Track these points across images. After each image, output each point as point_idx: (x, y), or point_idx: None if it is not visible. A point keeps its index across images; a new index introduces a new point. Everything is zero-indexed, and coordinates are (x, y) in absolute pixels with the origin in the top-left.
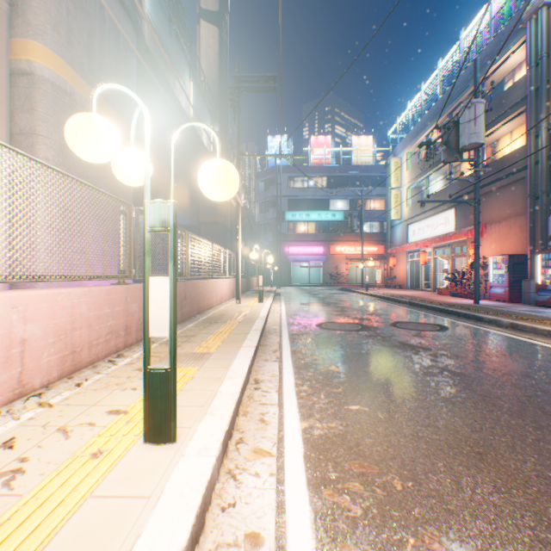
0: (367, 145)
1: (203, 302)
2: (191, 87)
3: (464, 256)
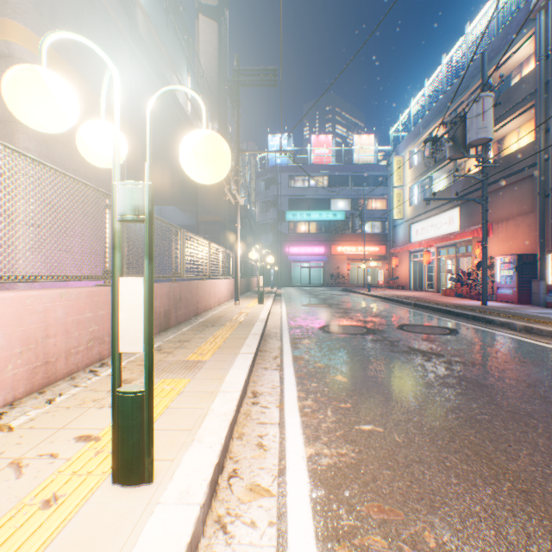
0: (368, 144)
1: (200, 304)
2: (189, 82)
3: (469, 256)
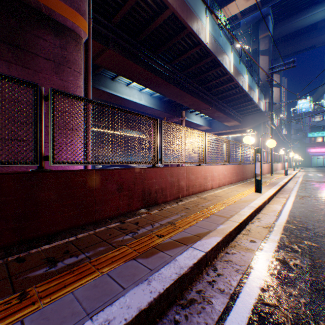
0: None
1: None
2: (273, 115)
3: None
